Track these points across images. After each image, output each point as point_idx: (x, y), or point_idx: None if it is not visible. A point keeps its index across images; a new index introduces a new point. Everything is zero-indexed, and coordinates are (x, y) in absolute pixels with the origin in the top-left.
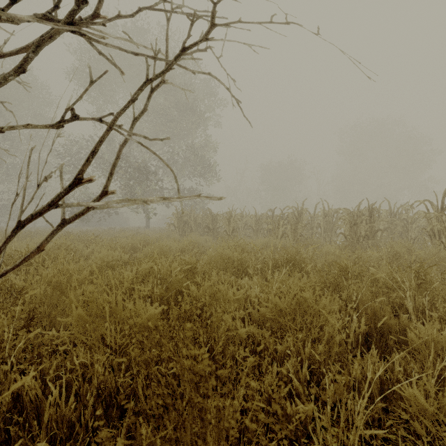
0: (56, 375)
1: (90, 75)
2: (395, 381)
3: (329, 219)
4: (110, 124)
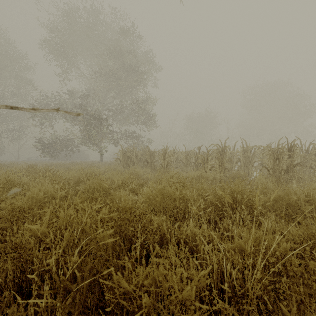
0: None
1: None
2: None
3: (248, 155)
4: None
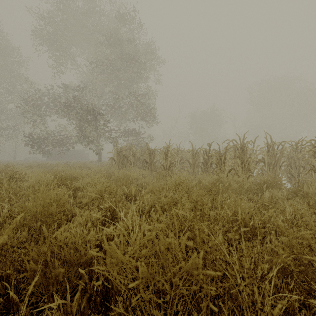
0: None
1: None
2: None
3: (275, 153)
4: None
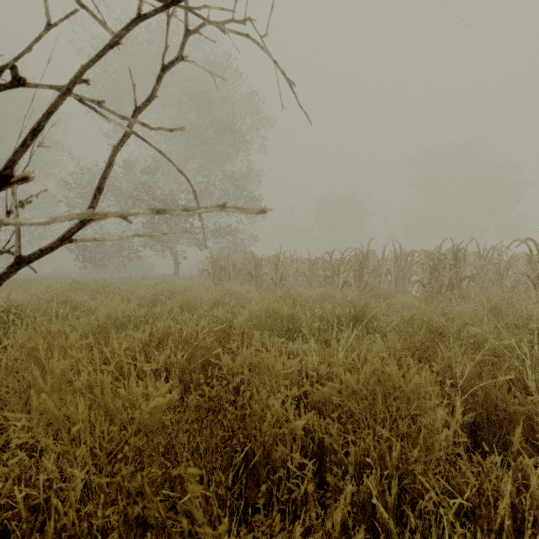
0: (12, 497)
1: (46, 14)
2: (535, 508)
3: (401, 264)
4: (68, 83)
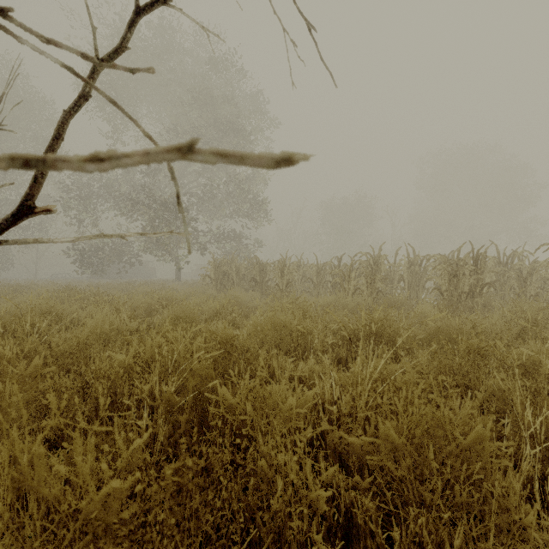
0: None
1: None
2: None
3: (415, 270)
4: None
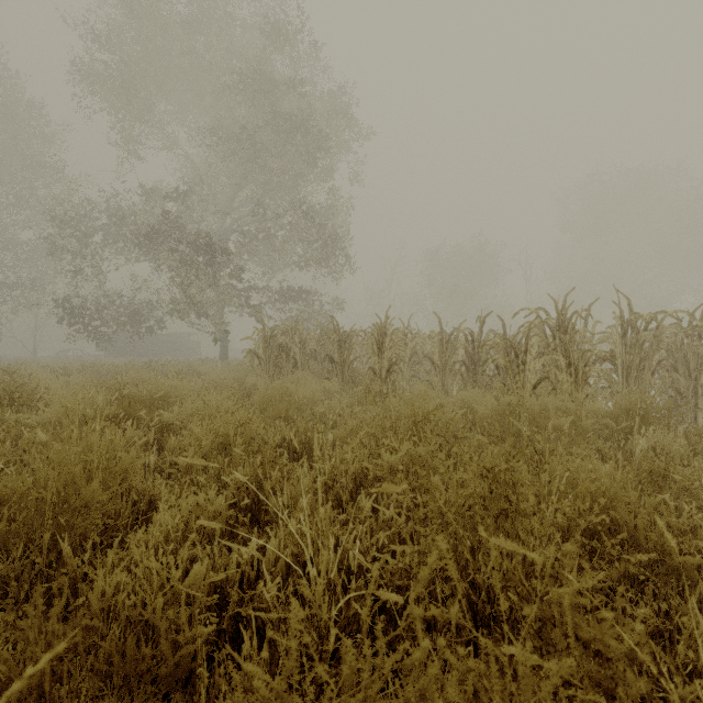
0: None
1: None
2: None
3: (641, 340)
4: None
